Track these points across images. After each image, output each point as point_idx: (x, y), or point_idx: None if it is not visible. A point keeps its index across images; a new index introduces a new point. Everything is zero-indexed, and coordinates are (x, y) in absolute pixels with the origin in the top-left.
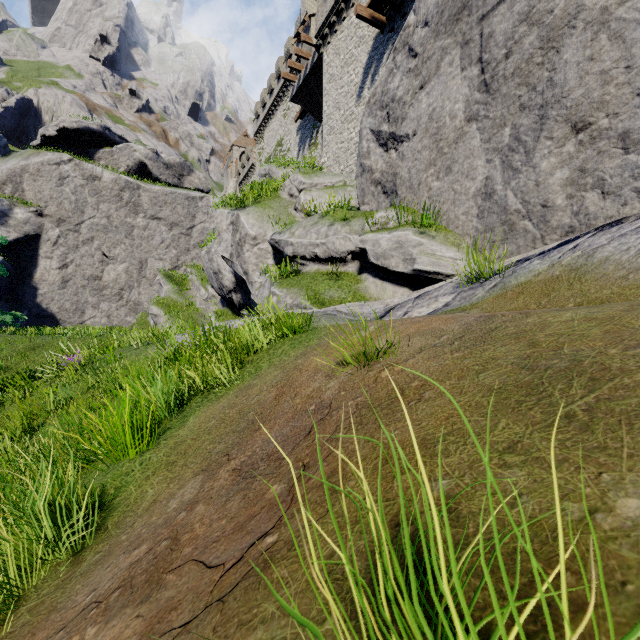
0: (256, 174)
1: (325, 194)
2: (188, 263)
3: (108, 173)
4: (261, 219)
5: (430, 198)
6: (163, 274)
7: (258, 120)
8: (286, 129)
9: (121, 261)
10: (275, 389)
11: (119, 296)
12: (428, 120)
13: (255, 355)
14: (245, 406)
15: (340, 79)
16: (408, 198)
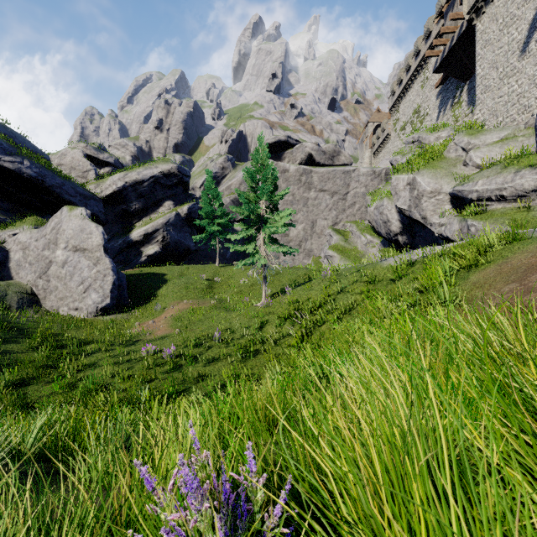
0: (391, 142)
1: (495, 148)
2: (344, 220)
3: (293, 166)
4: (435, 177)
5: None
6: (331, 228)
7: (393, 96)
8: (424, 97)
9: (300, 223)
10: (533, 258)
11: (299, 246)
12: None
13: (491, 253)
14: (513, 267)
15: (498, 41)
16: None
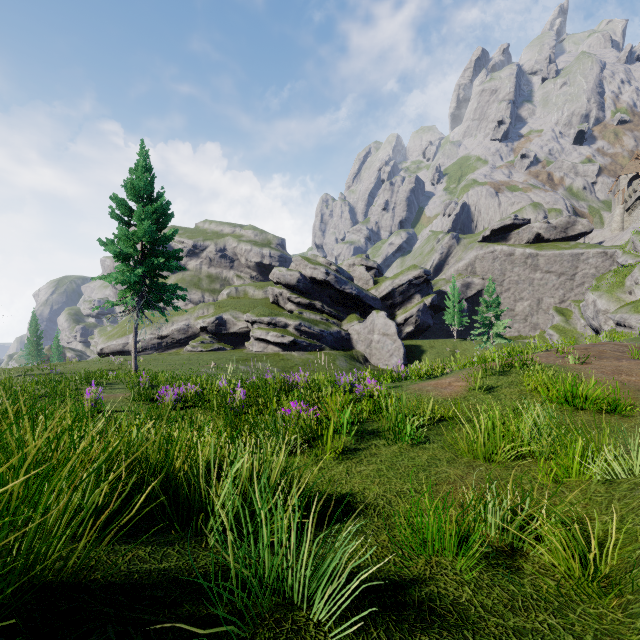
0: None
1: None
2: (571, 298)
3: (518, 250)
4: (608, 301)
5: None
6: (554, 310)
7: None
8: None
9: (526, 300)
10: None
11: (524, 320)
12: None
13: None
14: None
15: None
16: None
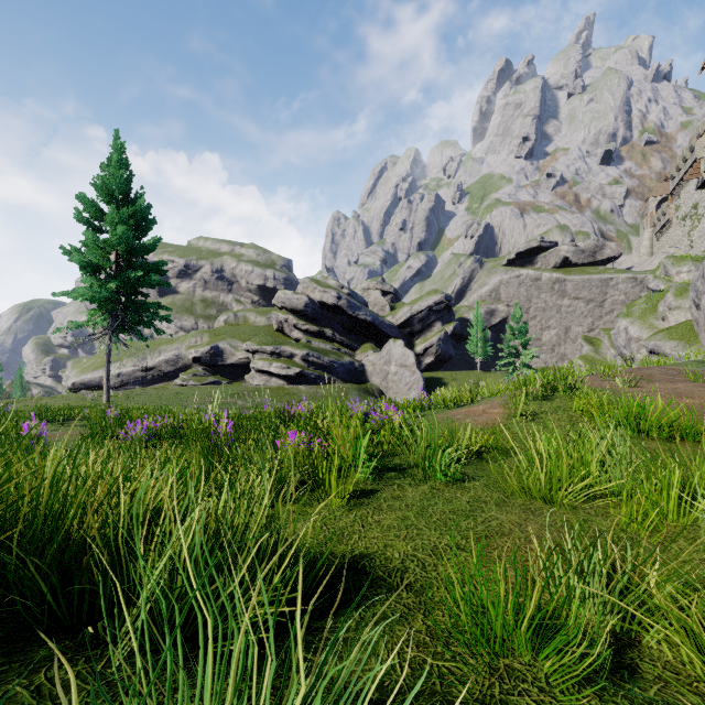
0: (672, 228)
1: (681, 312)
2: (600, 326)
3: (545, 275)
4: (641, 328)
5: (702, 338)
6: (583, 339)
7: (673, 181)
8: (700, 196)
9: (553, 328)
10: None
11: (551, 350)
12: (703, 309)
13: None
14: None
15: None
16: (699, 334)
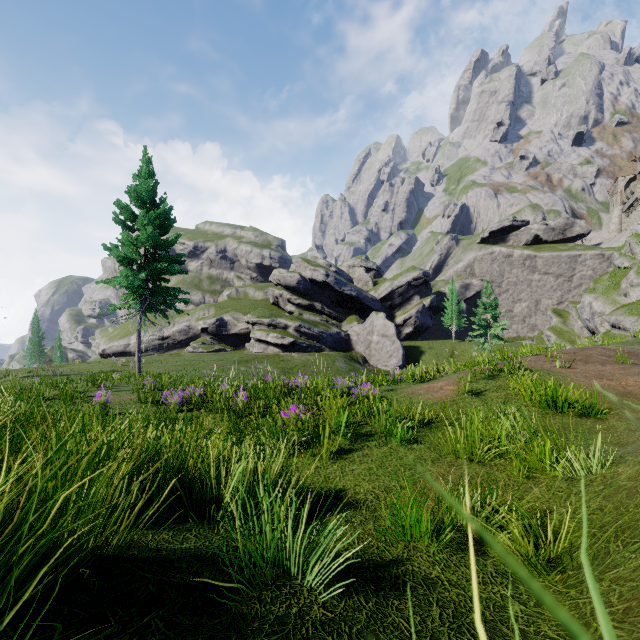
0: None
1: None
2: (569, 299)
3: (516, 252)
4: (604, 303)
5: None
6: (552, 311)
7: None
8: None
9: (524, 301)
10: None
11: (523, 321)
12: None
13: None
14: None
15: None
16: None
